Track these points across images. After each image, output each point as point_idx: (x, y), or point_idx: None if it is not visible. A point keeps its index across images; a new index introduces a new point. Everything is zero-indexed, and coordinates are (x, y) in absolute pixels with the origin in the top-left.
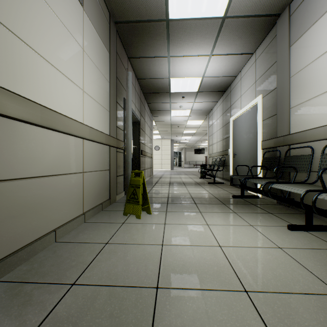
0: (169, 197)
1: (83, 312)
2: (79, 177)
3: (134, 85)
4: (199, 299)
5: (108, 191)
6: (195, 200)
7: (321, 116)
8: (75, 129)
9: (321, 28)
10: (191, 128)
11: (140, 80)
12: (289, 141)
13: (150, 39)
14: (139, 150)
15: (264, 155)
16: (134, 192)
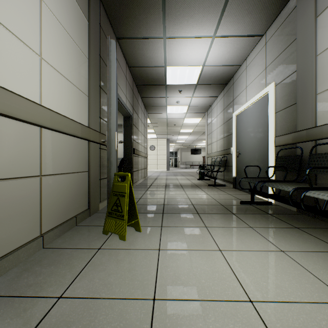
0: (165, 205)
1: None
2: (33, 183)
3: (124, 73)
4: None
5: (86, 199)
6: (197, 207)
7: None
8: (21, 109)
9: None
10: (188, 127)
11: (132, 69)
12: (316, 135)
13: (142, 11)
14: (131, 148)
15: (278, 153)
16: (117, 203)
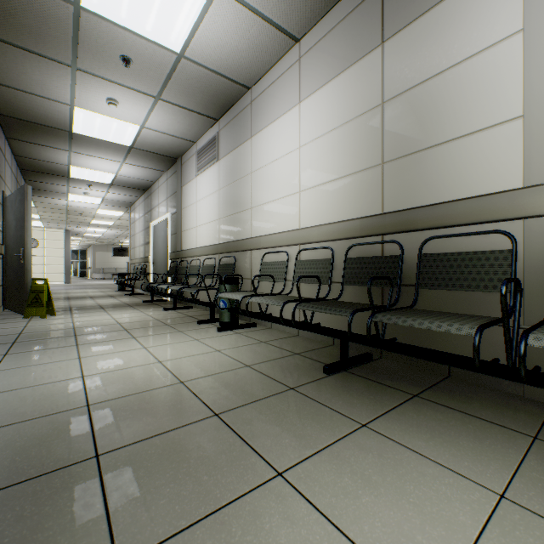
0: (73, 307)
1: (38, 334)
2: None
3: (11, 166)
4: (97, 327)
5: None
6: (104, 306)
7: (192, 242)
8: None
9: (192, 188)
10: (106, 218)
11: (20, 158)
12: (181, 256)
13: (47, 135)
14: None
15: (172, 265)
16: (37, 297)
